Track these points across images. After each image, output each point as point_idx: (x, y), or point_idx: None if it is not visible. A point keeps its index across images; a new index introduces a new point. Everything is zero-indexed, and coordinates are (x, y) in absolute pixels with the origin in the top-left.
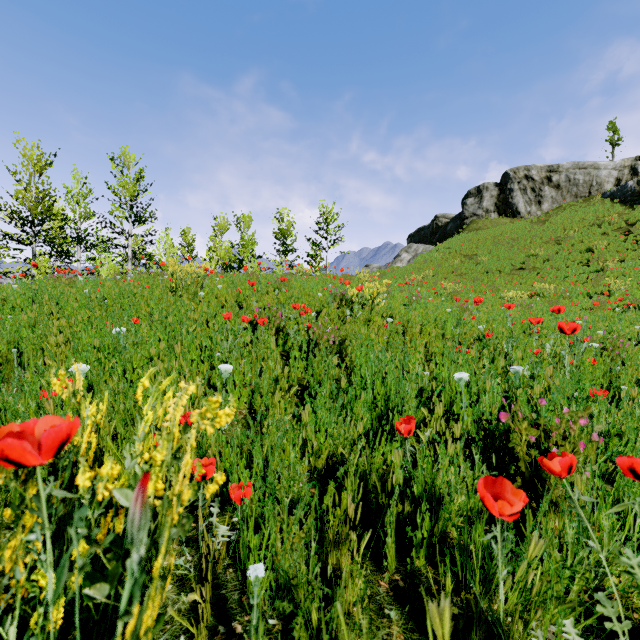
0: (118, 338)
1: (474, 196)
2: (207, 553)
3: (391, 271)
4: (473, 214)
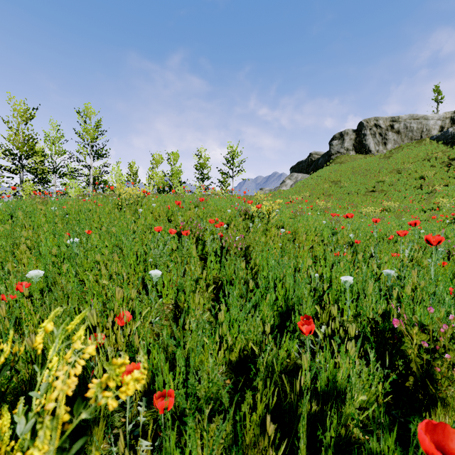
0: (72, 246)
1: (338, 139)
2: (134, 453)
3: (279, 193)
4: (337, 152)
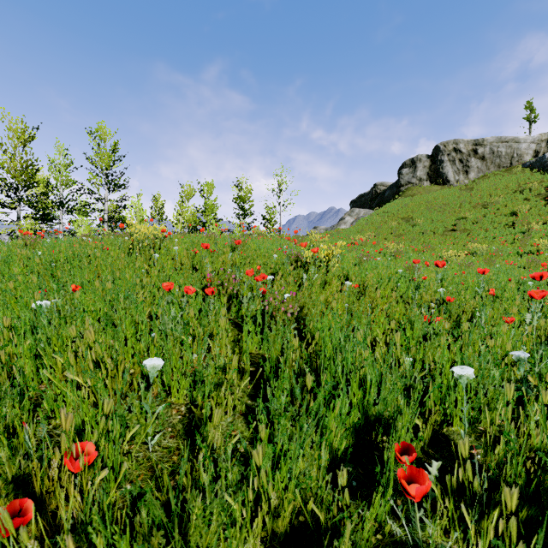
0: (39, 313)
1: (409, 167)
2: None
3: (337, 232)
4: (408, 182)
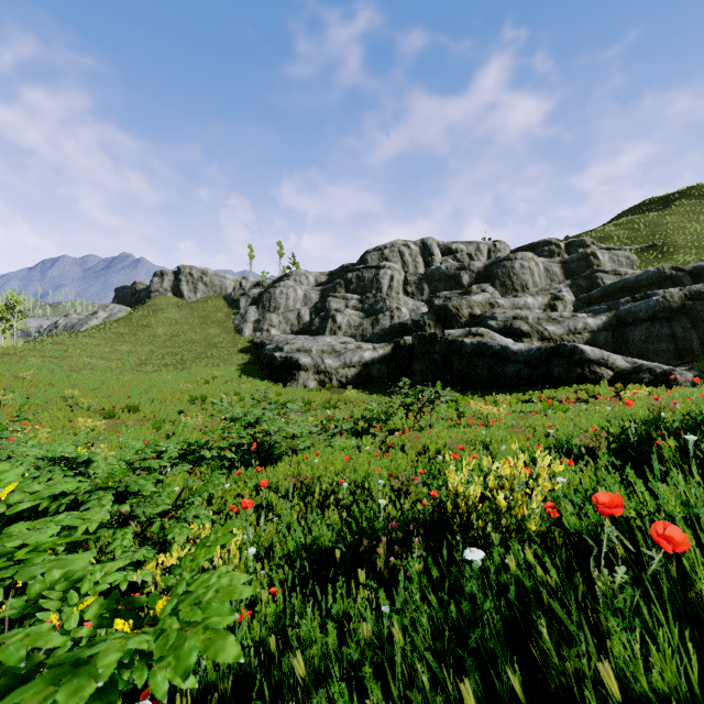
0: None
1: (159, 277)
2: None
3: (74, 337)
4: (157, 290)
